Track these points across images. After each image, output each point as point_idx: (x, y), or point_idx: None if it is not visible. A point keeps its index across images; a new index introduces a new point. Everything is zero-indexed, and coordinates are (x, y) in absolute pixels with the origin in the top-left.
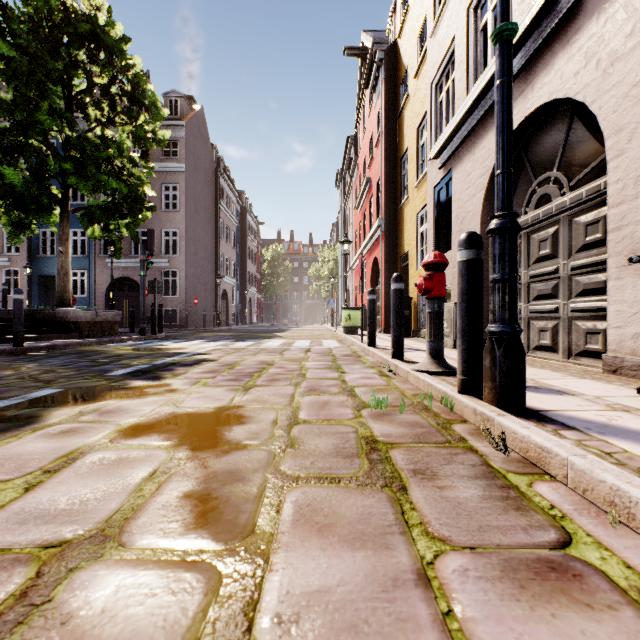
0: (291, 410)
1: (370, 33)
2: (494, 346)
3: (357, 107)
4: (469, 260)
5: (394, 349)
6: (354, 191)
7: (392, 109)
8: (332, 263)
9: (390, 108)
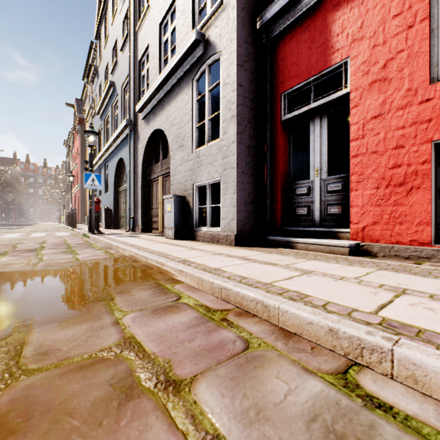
0: (48, 228)
1: (78, 103)
2: (70, 221)
3: (74, 124)
4: (70, 213)
5: (67, 224)
6: (73, 159)
7: (84, 146)
8: (62, 185)
9: (83, 146)
